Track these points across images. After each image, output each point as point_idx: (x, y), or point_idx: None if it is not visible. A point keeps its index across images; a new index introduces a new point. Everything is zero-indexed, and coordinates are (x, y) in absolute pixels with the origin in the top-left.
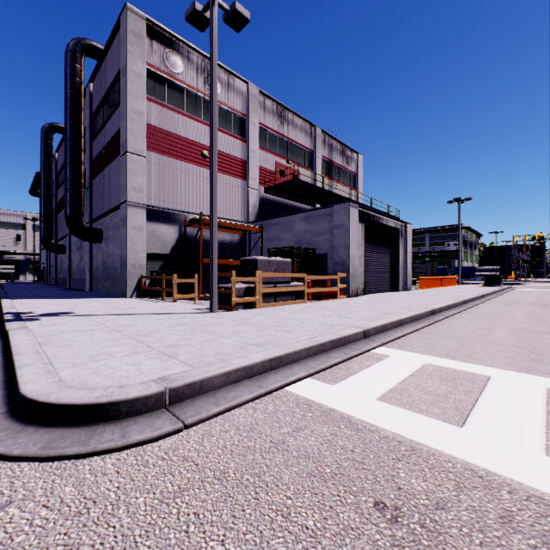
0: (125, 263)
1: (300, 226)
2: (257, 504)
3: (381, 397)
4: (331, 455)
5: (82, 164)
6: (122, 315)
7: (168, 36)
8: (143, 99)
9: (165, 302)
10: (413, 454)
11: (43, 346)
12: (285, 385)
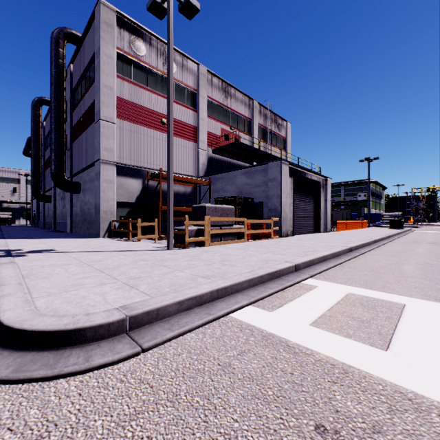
0: (99, 209)
1: (241, 180)
2: (206, 428)
3: (314, 323)
4: (272, 378)
5: (64, 130)
6: (95, 252)
7: (133, 25)
8: (114, 76)
9: (131, 242)
10: (346, 376)
11: (25, 278)
12: (230, 312)
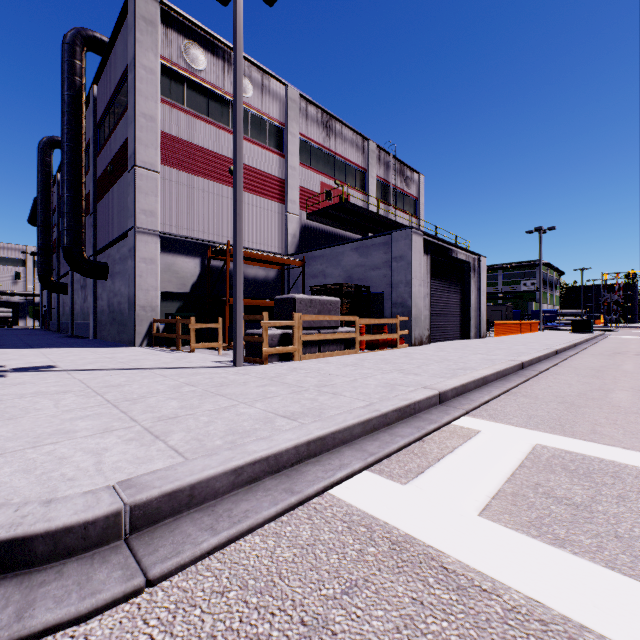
0: (133, 304)
1: (350, 259)
2: None
3: (486, 510)
4: None
5: (83, 183)
6: (117, 371)
7: (187, 24)
8: (156, 100)
9: (180, 353)
10: None
11: None
12: (330, 486)
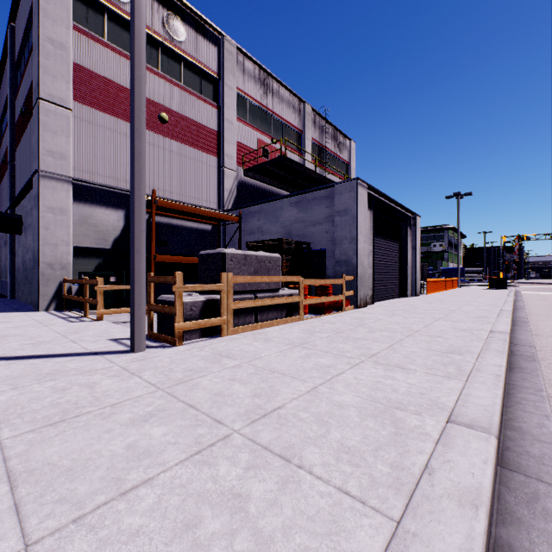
0: (37, 260)
1: (289, 214)
2: None
3: None
4: None
5: None
6: None
7: None
8: (68, 26)
9: (82, 322)
10: None
11: None
12: None
